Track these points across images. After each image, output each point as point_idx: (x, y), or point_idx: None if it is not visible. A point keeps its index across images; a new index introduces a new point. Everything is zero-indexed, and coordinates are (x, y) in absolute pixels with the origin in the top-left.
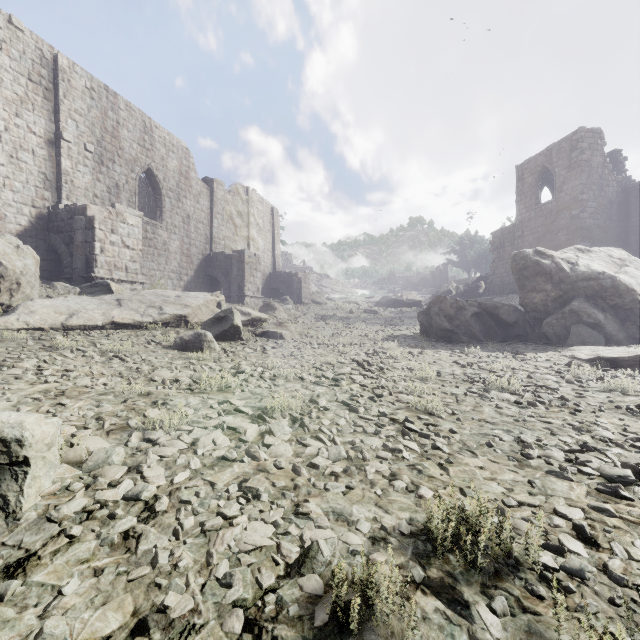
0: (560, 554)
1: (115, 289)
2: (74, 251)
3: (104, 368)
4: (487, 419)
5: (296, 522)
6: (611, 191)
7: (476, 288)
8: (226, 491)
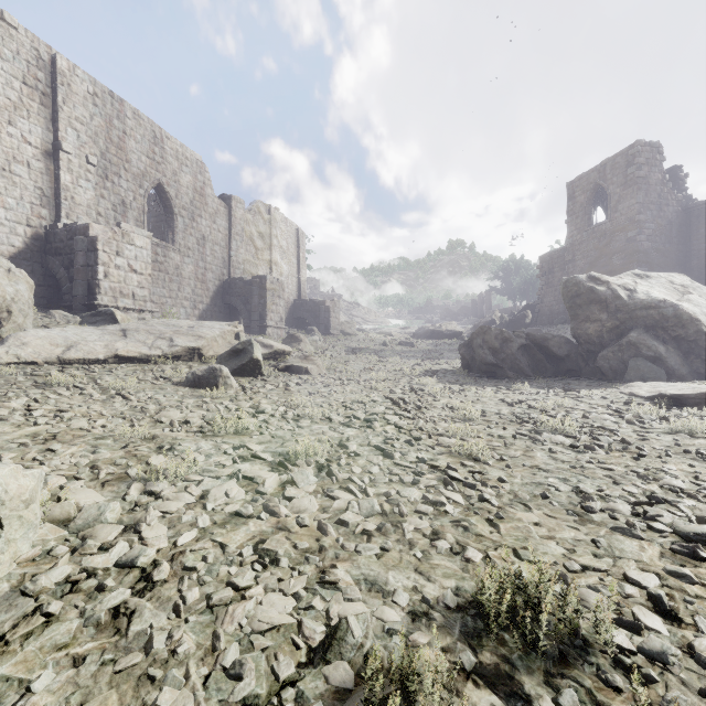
0: (636, 632)
1: (120, 318)
2: (74, 276)
3: (104, 408)
4: (540, 466)
5: (321, 593)
6: (671, 211)
7: (522, 318)
8: (239, 555)
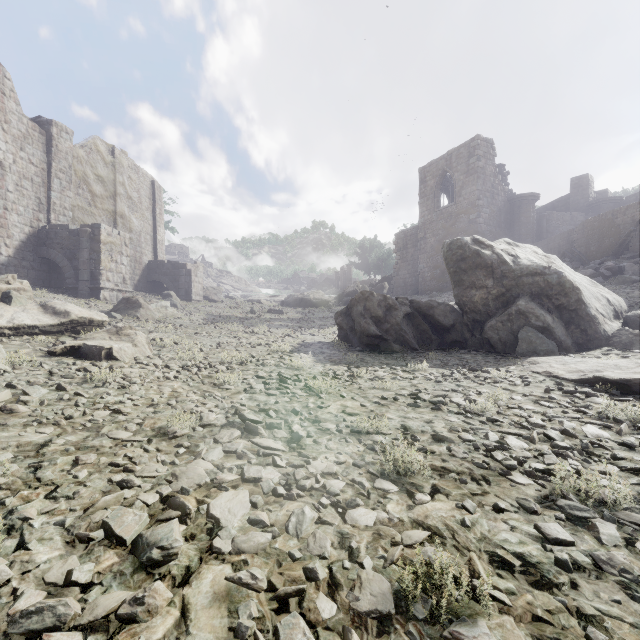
0: None
1: None
2: None
3: None
4: None
5: None
6: (500, 200)
7: (381, 289)
8: None
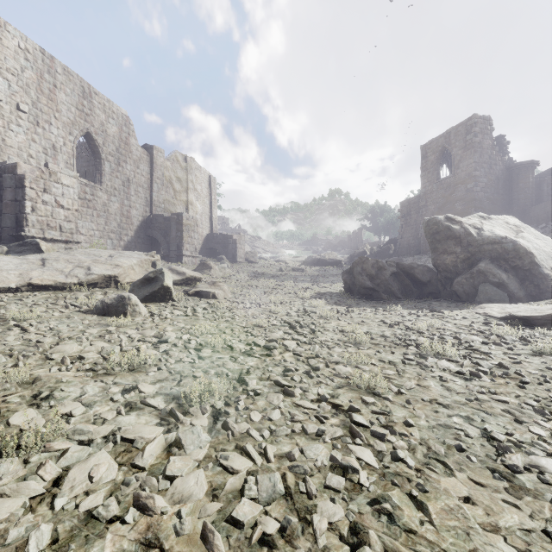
0: None
1: (45, 248)
2: (3, 209)
3: None
4: (438, 399)
5: None
6: (498, 169)
7: (387, 249)
8: None
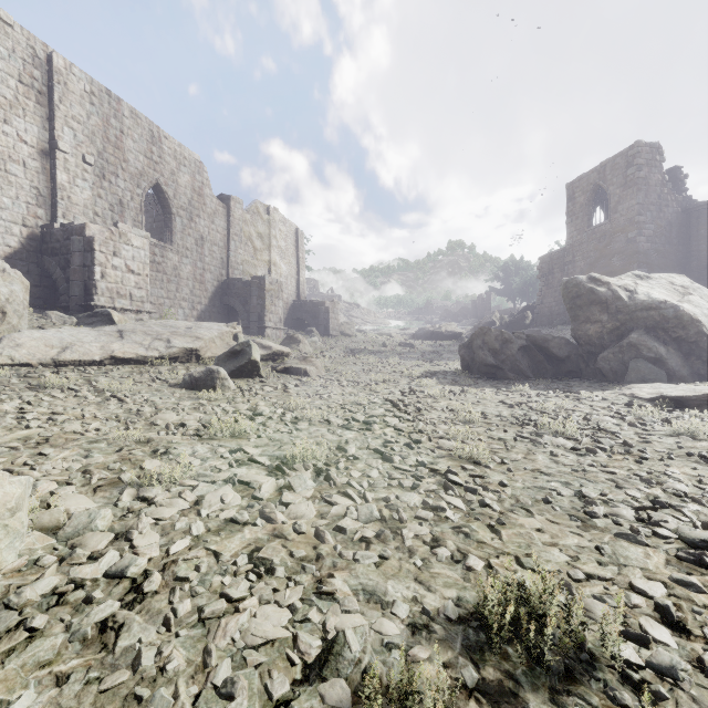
0: (644, 645)
1: (117, 319)
2: (71, 276)
3: (99, 410)
4: (542, 469)
5: (318, 604)
6: (670, 212)
7: (522, 319)
8: (233, 564)
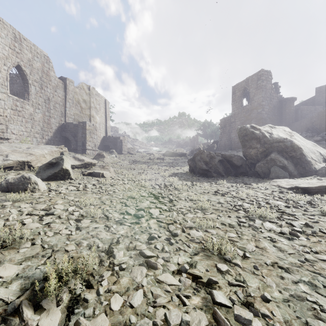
0: None
1: None
2: None
3: None
4: (277, 262)
5: None
6: (274, 101)
7: (212, 147)
8: None
